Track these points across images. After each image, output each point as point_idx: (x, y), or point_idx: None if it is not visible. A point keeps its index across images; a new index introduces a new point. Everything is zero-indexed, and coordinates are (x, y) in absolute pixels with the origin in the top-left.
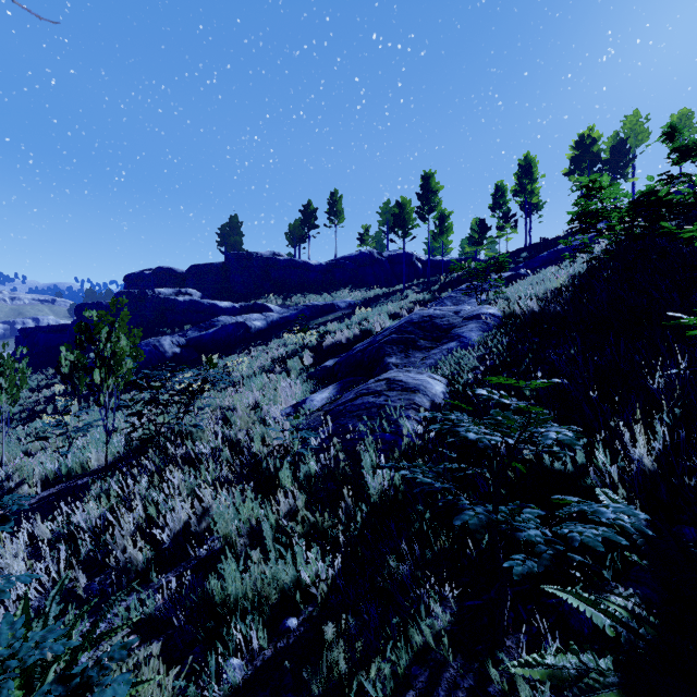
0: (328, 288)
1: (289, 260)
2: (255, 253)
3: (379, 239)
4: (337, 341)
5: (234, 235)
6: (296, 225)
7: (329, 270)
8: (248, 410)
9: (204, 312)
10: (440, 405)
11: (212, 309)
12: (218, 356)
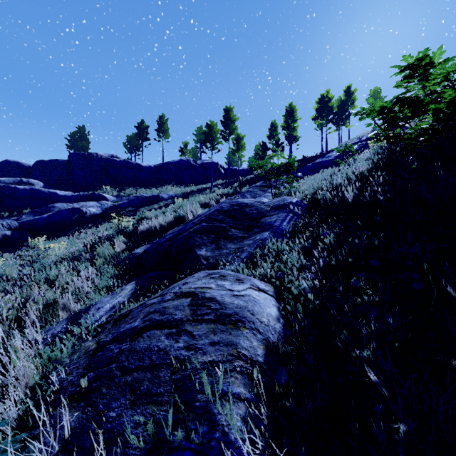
0: (155, 184)
1: (124, 161)
2: (95, 154)
3: (195, 152)
4: (151, 227)
5: (82, 141)
6: (132, 137)
7: (157, 171)
8: (6, 325)
9: (44, 199)
10: (279, 348)
11: (52, 197)
12: (48, 238)
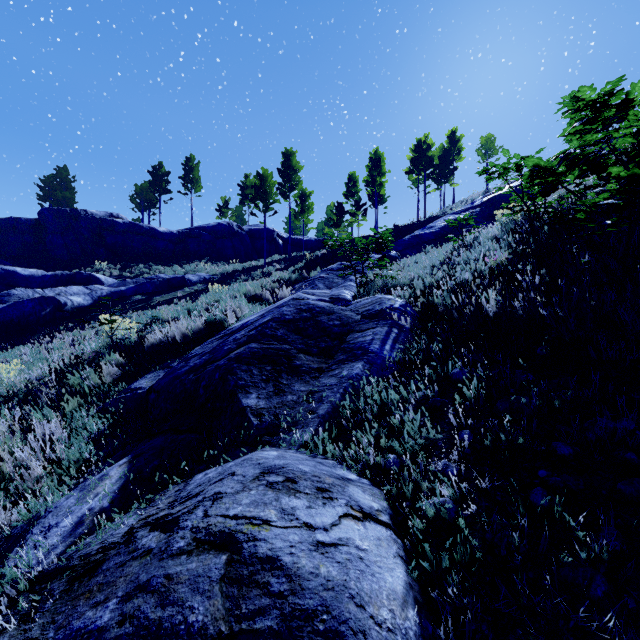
0: (180, 259)
1: (130, 224)
2: (83, 211)
3: (240, 213)
4: (168, 337)
5: (63, 190)
6: (144, 187)
7: (182, 240)
8: None
9: None
10: None
11: (9, 278)
12: None
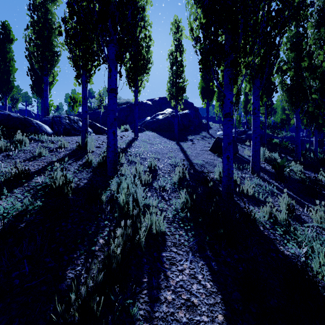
0: None
1: None
2: None
3: None
4: None
5: None
6: None
7: None
8: None
9: None
10: None
11: None
12: None
